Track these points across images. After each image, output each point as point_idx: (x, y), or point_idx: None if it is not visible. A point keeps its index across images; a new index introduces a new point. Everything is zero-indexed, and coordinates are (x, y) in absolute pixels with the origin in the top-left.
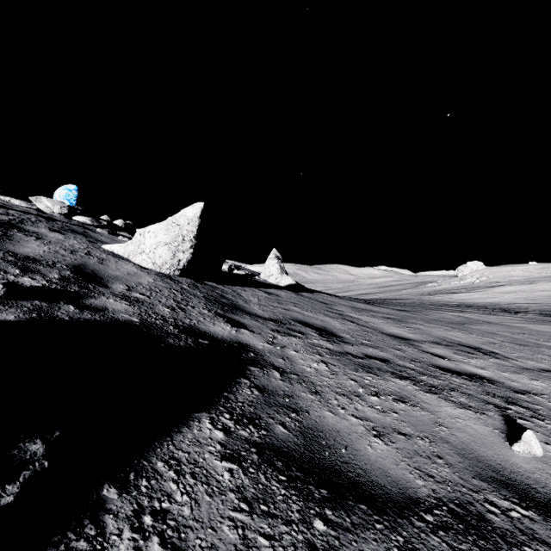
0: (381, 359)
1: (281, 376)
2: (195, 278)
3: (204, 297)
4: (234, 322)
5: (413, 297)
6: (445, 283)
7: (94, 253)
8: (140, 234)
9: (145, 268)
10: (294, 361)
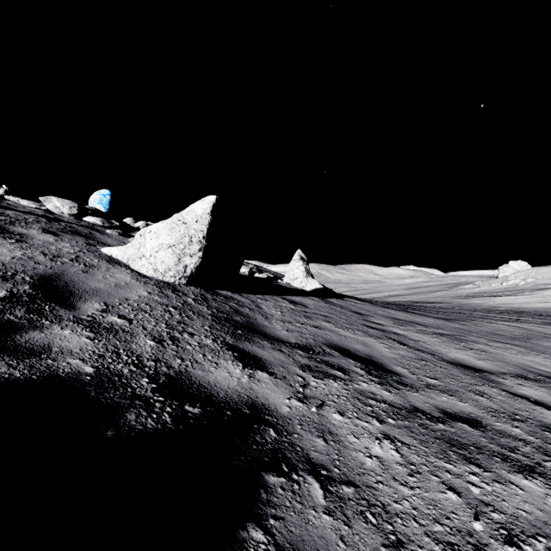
0: (469, 419)
1: (326, 496)
2: (207, 286)
3: (211, 315)
4: (248, 358)
5: (449, 300)
6: (484, 285)
7: (83, 258)
8: (141, 235)
9: (144, 275)
10: (340, 439)
